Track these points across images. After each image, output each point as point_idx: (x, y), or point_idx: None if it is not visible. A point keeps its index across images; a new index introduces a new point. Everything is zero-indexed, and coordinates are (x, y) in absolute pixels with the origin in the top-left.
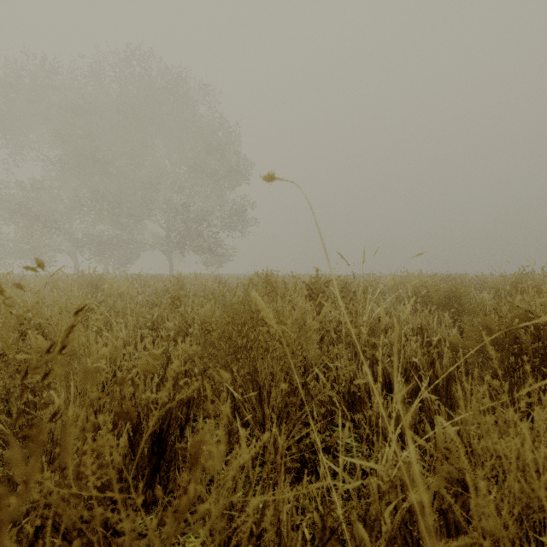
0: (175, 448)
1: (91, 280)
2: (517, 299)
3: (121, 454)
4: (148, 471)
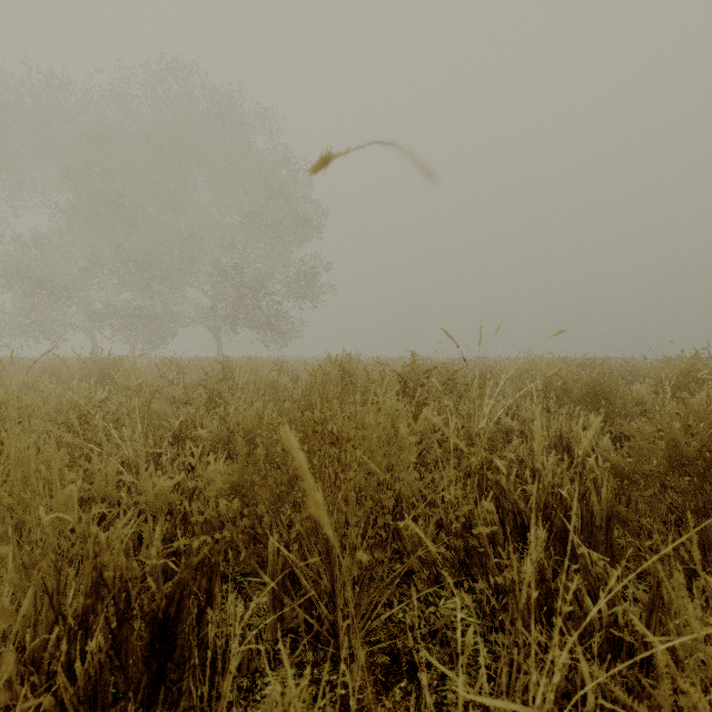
0: (191, 642)
1: (104, 367)
2: (703, 397)
3: (93, 665)
4: (145, 681)
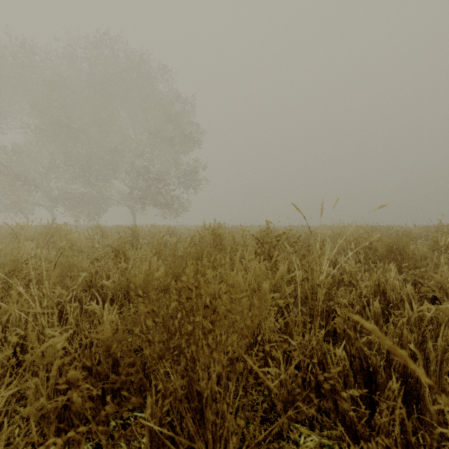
0: None
1: (49, 232)
2: None
3: None
4: None
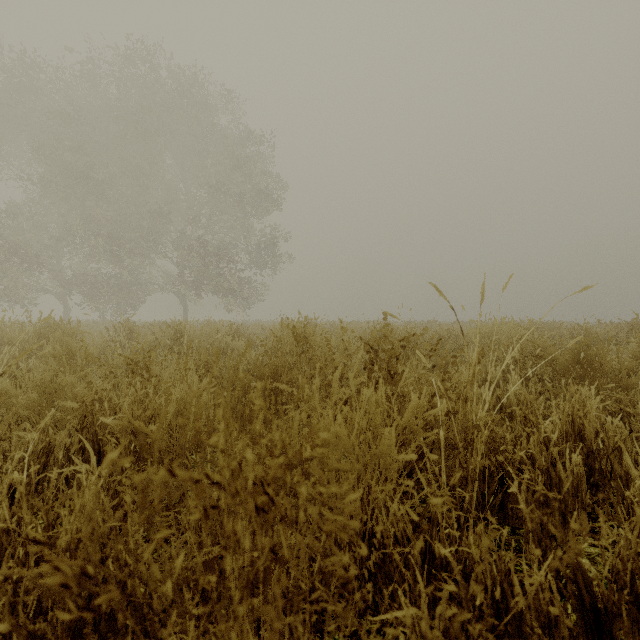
0: None
1: (43, 332)
2: None
3: None
4: None
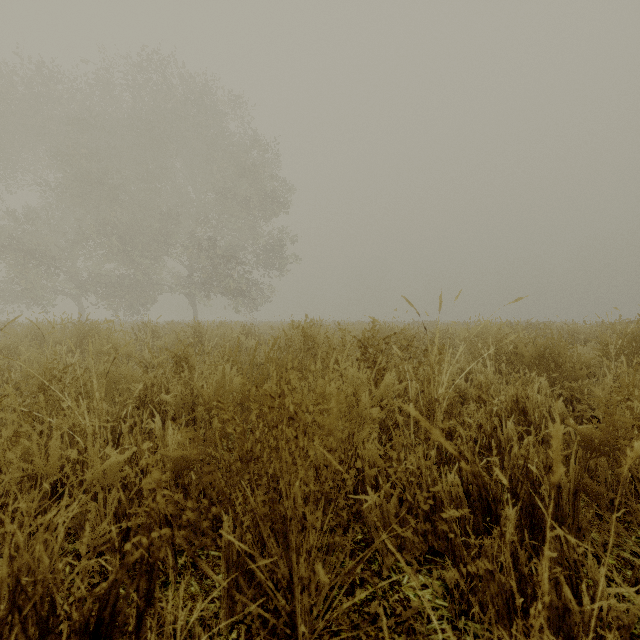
0: None
1: (82, 331)
2: None
3: None
4: None
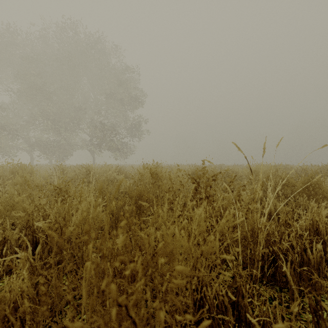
0: None
1: (14, 170)
2: None
3: None
4: None
